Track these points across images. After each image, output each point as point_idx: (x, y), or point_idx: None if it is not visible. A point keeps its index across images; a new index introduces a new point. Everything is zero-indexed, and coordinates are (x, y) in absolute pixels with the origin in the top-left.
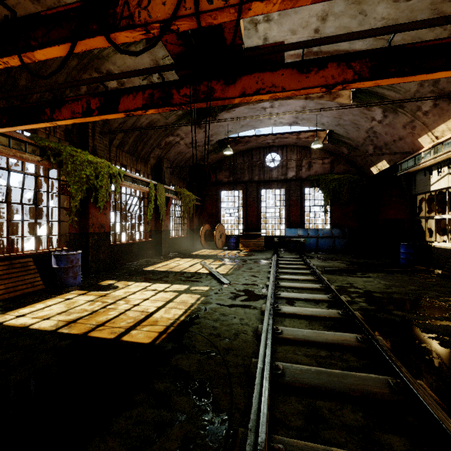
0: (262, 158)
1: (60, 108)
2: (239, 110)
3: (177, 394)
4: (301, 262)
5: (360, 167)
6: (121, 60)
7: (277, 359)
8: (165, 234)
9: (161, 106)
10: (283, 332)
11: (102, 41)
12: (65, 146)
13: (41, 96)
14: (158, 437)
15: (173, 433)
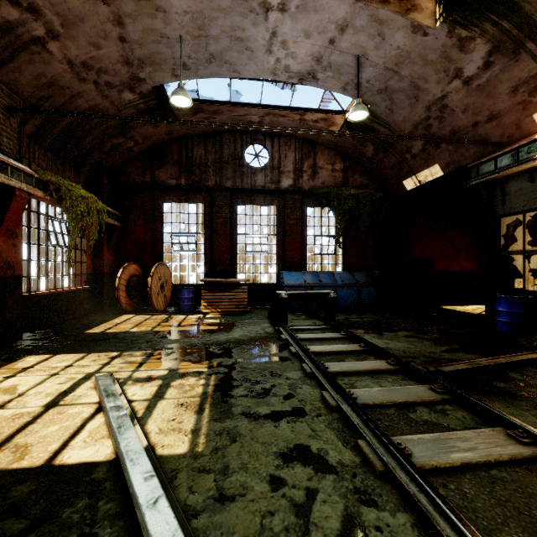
0: (239, 150)
1: None
2: None
3: None
4: (355, 345)
5: (384, 180)
6: None
7: None
8: None
9: None
10: None
11: None
12: None
13: None
14: None
15: None
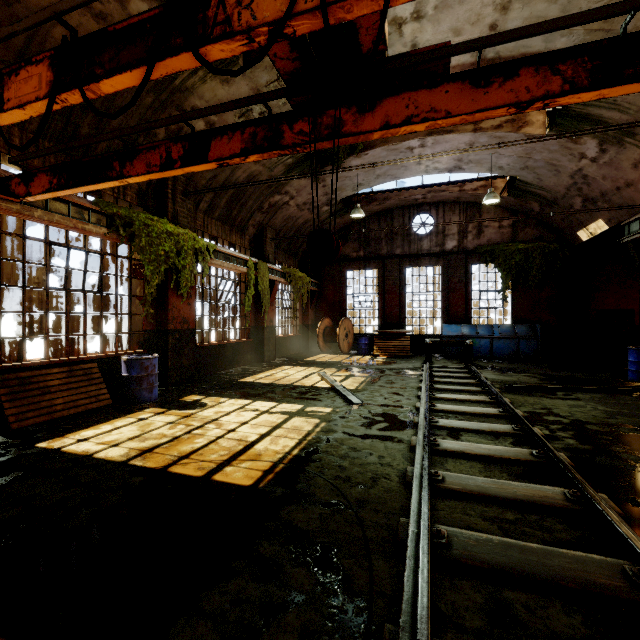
0: (407, 221)
1: (133, 161)
2: (373, 153)
3: (291, 563)
4: (468, 374)
5: (560, 231)
6: (210, 91)
7: (439, 521)
8: (268, 332)
9: (266, 149)
10: (446, 480)
11: (188, 60)
12: (138, 213)
13: (107, 147)
14: (266, 626)
15: (287, 622)
